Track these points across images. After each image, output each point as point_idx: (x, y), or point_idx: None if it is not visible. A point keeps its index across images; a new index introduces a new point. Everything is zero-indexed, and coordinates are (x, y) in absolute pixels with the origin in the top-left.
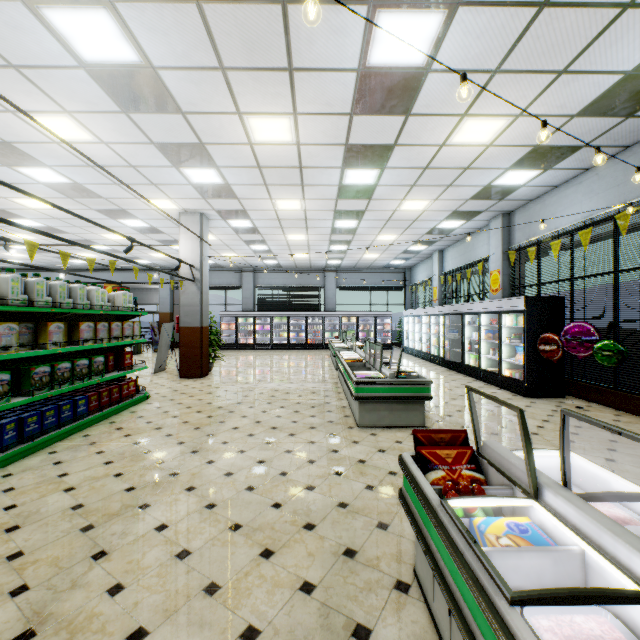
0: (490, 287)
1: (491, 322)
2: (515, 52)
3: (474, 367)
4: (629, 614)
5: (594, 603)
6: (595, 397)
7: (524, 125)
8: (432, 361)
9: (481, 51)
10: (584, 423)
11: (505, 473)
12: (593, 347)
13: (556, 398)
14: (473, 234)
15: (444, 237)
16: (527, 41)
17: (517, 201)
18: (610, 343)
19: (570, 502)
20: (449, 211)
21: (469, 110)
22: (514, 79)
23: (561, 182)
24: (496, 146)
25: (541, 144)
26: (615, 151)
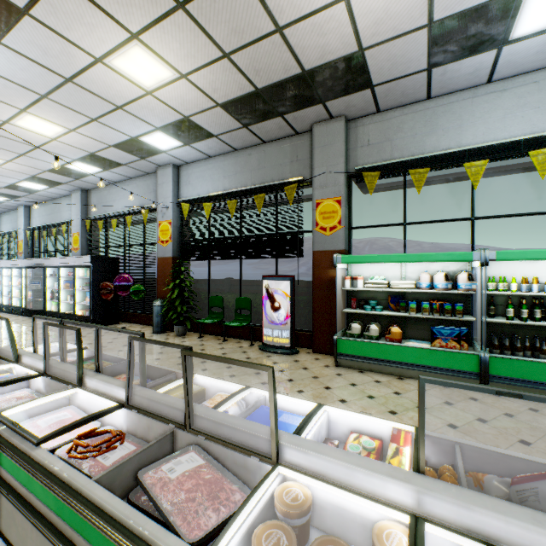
0: (73, 246)
1: (69, 274)
2: (57, 93)
3: (55, 312)
4: (39, 386)
5: (14, 383)
6: (136, 320)
7: (79, 138)
8: (15, 313)
9: (28, 79)
10: (121, 335)
11: (7, 358)
12: (131, 289)
13: (114, 325)
14: (60, 199)
15: (29, 195)
16: (64, 92)
17: (91, 184)
18: (139, 286)
19: (30, 356)
20: (29, 174)
21: (28, 109)
22: (62, 108)
23: (119, 181)
24: (61, 142)
25: (96, 153)
26: (143, 173)
